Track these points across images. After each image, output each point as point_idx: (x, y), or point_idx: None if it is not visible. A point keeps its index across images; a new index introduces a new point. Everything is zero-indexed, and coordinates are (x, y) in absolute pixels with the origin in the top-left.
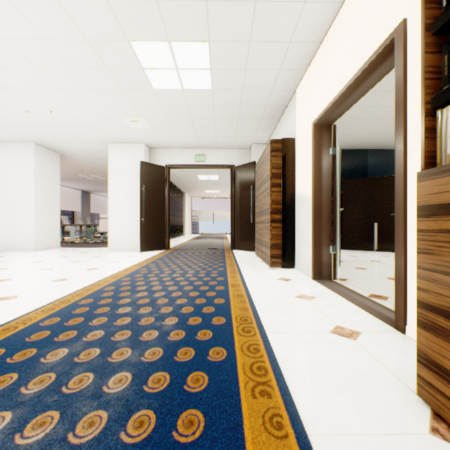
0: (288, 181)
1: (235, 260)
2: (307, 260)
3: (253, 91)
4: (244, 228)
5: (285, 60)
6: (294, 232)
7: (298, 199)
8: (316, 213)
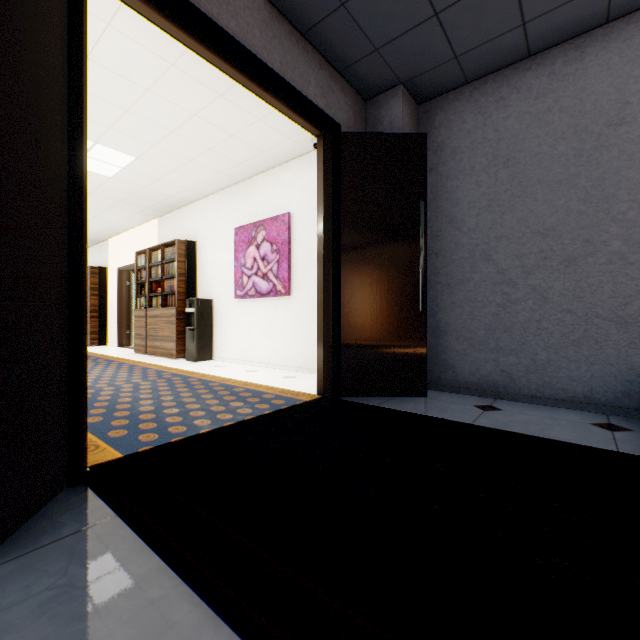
0: (104, 293)
1: None
2: (116, 338)
3: None
4: None
5: (102, 232)
6: (108, 324)
7: (110, 304)
8: (120, 314)
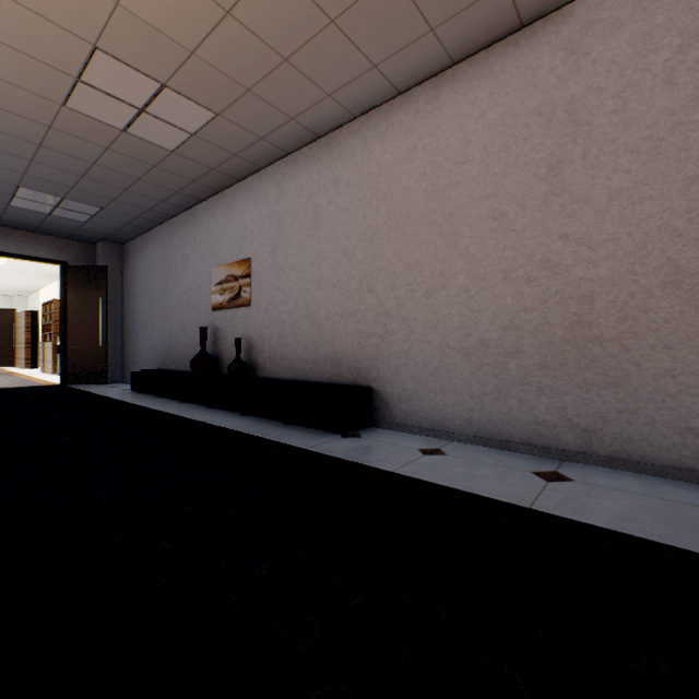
0: (36, 330)
1: (1, 369)
2: None
3: (14, 288)
4: (8, 352)
5: (31, 287)
6: (39, 353)
7: (41, 338)
8: None
